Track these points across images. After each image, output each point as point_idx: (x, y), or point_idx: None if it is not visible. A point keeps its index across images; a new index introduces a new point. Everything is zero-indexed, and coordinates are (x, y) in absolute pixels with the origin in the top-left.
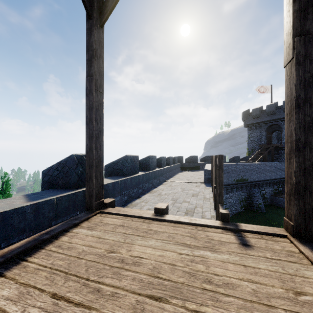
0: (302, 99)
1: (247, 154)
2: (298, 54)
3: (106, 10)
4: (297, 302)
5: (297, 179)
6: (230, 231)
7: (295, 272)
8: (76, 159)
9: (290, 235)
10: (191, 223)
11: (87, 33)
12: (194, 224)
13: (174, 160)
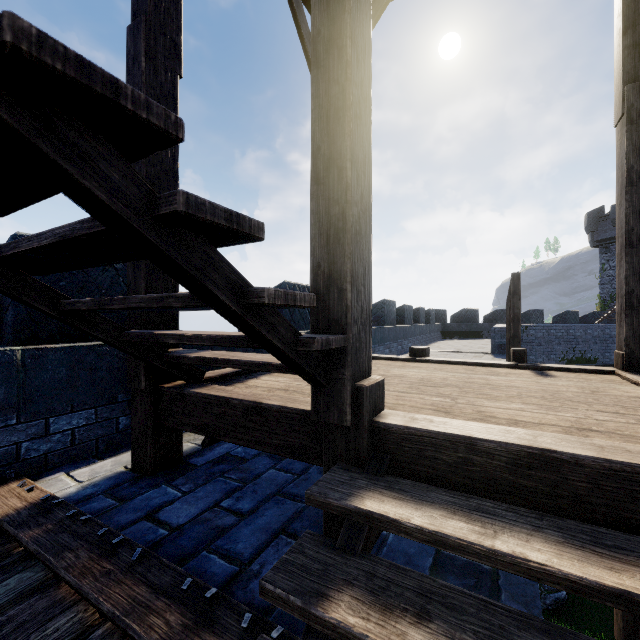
0: (636, 172)
1: (598, 308)
2: (630, 109)
3: None
4: (592, 394)
5: (629, 287)
6: (526, 369)
7: (605, 386)
8: (288, 288)
9: (620, 370)
10: (467, 362)
11: None
12: (471, 364)
13: (428, 315)
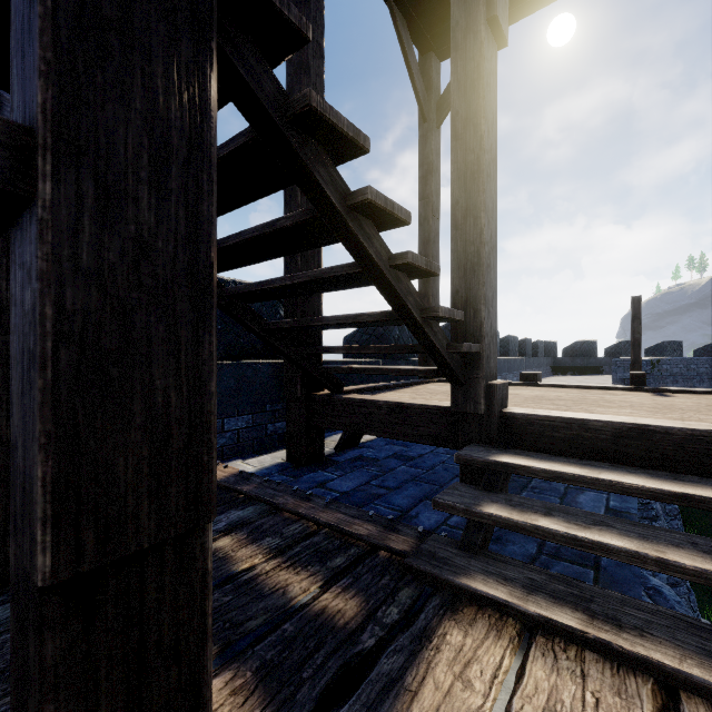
0: None
1: None
2: None
3: (446, 105)
4: (706, 407)
5: None
6: (645, 392)
7: None
8: None
9: None
10: (581, 386)
11: (421, 142)
12: (585, 387)
13: (535, 348)
